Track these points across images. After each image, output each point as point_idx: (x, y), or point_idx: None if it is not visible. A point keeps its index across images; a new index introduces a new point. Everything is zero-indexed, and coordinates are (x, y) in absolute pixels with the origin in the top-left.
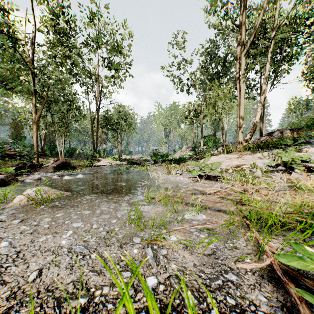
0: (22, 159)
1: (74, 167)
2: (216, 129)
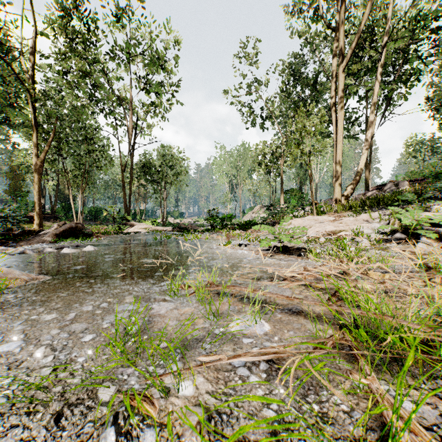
0: (4, 222)
1: (89, 235)
2: (302, 180)
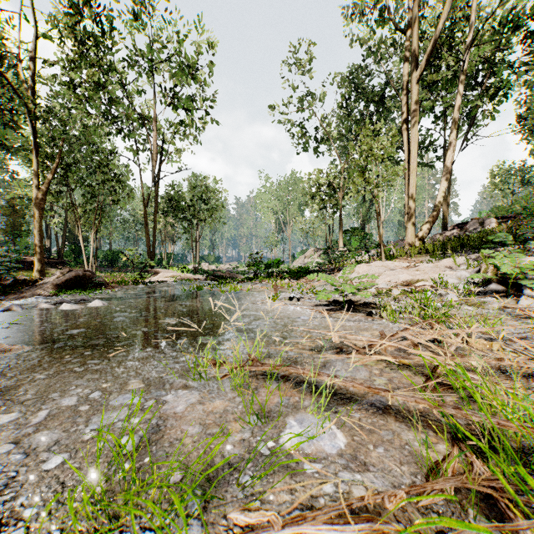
0: None
1: (101, 285)
2: (365, 218)
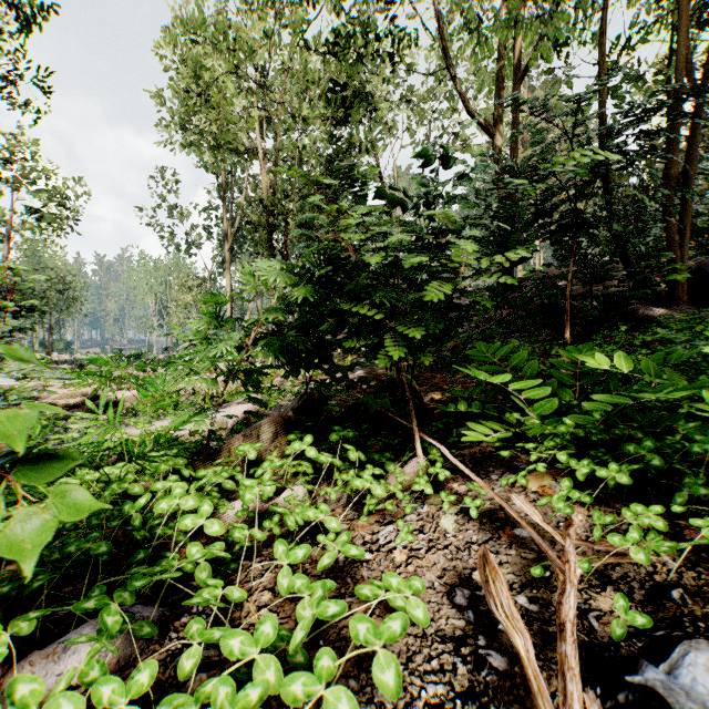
0: None
1: None
2: (242, 312)
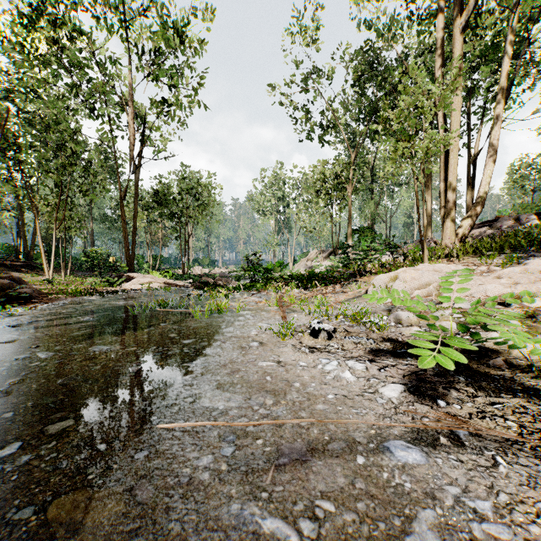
0: None
1: (27, 298)
2: (373, 217)
